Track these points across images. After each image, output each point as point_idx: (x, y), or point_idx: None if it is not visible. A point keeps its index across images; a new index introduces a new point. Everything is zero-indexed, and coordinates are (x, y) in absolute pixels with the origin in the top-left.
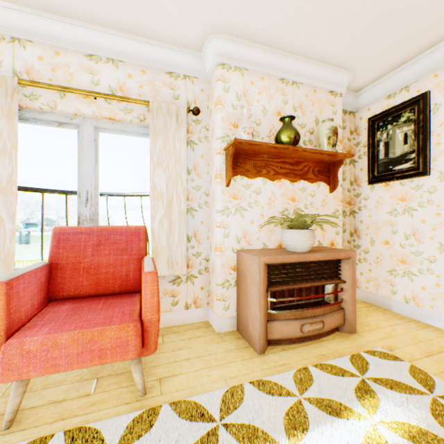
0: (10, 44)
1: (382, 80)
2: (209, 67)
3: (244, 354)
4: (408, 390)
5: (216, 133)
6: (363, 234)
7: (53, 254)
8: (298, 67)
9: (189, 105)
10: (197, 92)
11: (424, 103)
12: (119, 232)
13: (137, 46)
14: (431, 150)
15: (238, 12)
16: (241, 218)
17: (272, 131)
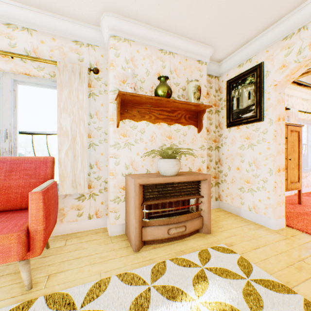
0: None
1: (234, 54)
2: (106, 38)
3: (123, 252)
4: (232, 276)
5: (109, 87)
6: (224, 163)
7: None
8: (173, 41)
9: (91, 66)
10: (98, 57)
11: (260, 70)
12: (30, 161)
13: (47, 19)
14: (265, 103)
15: None
16: (129, 150)
17: (153, 87)
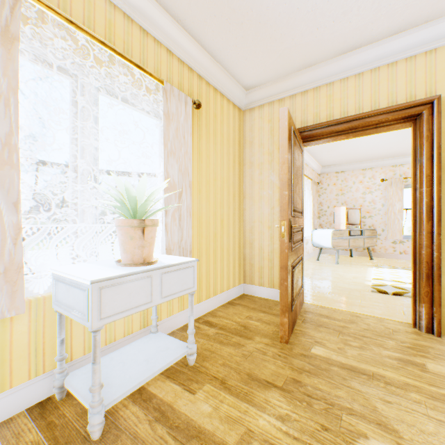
0: (398, 167)
1: None
2: None
3: None
4: None
5: None
6: None
7: None
8: None
9: None
10: None
11: None
12: None
13: None
14: None
15: None
16: None
17: None
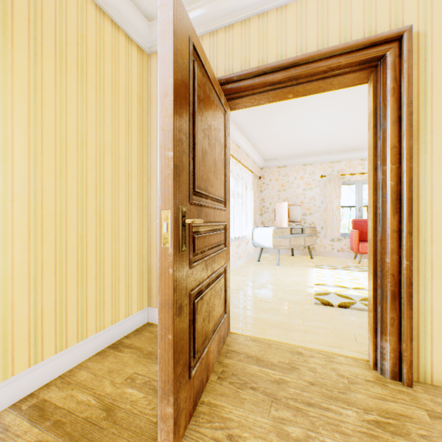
0: (336, 163)
1: None
2: None
3: None
4: None
5: None
6: None
7: (353, 228)
8: None
9: None
10: None
11: None
12: None
13: None
14: None
15: None
16: None
17: None
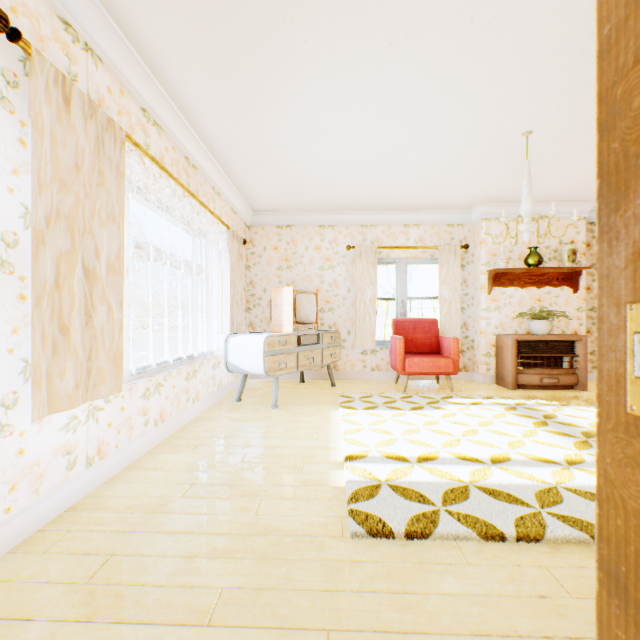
0: (369, 228)
1: None
2: (474, 218)
3: (501, 389)
4: None
5: (480, 261)
6: None
7: (395, 332)
8: (542, 208)
9: (460, 242)
10: (465, 233)
11: None
12: (423, 322)
13: (430, 215)
14: None
15: (497, 196)
16: (498, 313)
17: (521, 255)
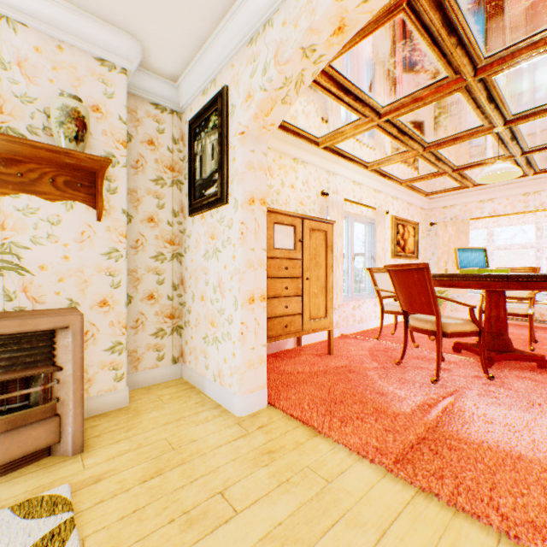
0: None
1: (192, 65)
2: None
3: None
4: None
5: None
6: (188, 287)
7: None
8: None
9: None
10: None
11: (224, 103)
12: None
13: None
14: (230, 168)
15: None
16: None
17: None
